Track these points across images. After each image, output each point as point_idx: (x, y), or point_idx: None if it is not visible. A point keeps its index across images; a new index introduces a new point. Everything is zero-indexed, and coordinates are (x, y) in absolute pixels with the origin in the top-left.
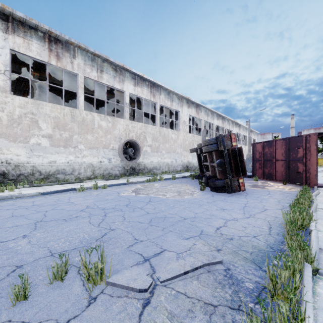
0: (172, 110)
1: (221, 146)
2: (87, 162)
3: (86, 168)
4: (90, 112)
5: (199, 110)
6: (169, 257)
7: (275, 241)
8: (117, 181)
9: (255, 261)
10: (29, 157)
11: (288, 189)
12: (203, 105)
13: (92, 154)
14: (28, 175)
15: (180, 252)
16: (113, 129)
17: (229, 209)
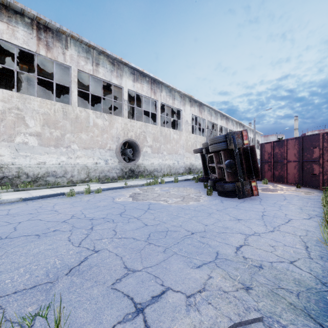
0: (174, 109)
1: (231, 145)
2: (81, 164)
3: (80, 170)
4: (84, 108)
5: (202, 110)
6: (175, 304)
7: (324, 272)
8: (114, 185)
9: (310, 313)
10: (14, 158)
11: (304, 193)
12: (206, 104)
13: (87, 155)
14: (12, 178)
15: (191, 294)
16: (110, 128)
17: (245, 219)
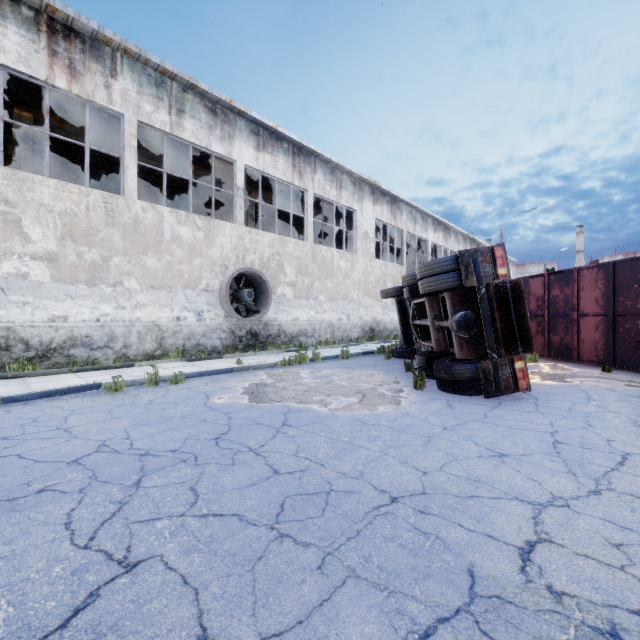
0: (341, 210)
1: (468, 277)
2: (146, 320)
3: (143, 333)
4: (152, 204)
5: (396, 211)
6: None
7: None
8: (214, 364)
9: None
10: None
11: (624, 383)
12: (405, 199)
13: (158, 302)
14: None
15: None
16: (208, 245)
17: (516, 453)
